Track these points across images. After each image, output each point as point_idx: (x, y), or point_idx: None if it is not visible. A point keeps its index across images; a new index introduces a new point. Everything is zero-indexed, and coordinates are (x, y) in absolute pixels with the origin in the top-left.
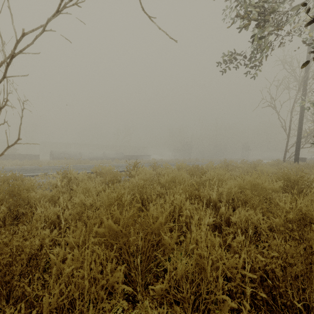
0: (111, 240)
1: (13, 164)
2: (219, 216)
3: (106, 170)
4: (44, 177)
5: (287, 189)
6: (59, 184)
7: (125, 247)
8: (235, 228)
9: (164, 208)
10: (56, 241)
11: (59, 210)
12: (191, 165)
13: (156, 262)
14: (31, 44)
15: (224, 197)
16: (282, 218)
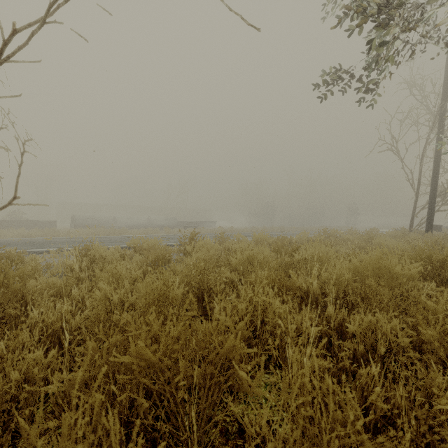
0: (142, 379)
1: (16, 234)
2: (325, 320)
3: (150, 243)
4: (58, 254)
5: (426, 275)
6: (76, 266)
7: (170, 386)
8: (355, 343)
9: (237, 308)
10: (62, 363)
11: (71, 309)
12: (275, 235)
13: (225, 410)
14: (25, 45)
15: (329, 287)
16: (438, 329)
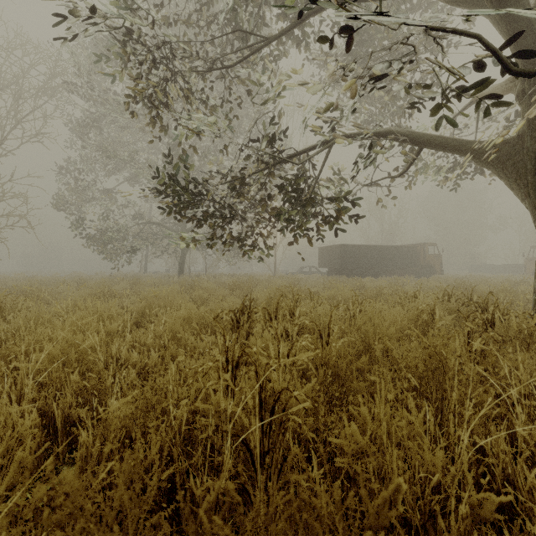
0: None
1: None
2: None
3: None
4: None
5: None
6: None
7: None
8: None
9: None
10: None
11: None
12: None
13: None
14: None
15: None
16: None
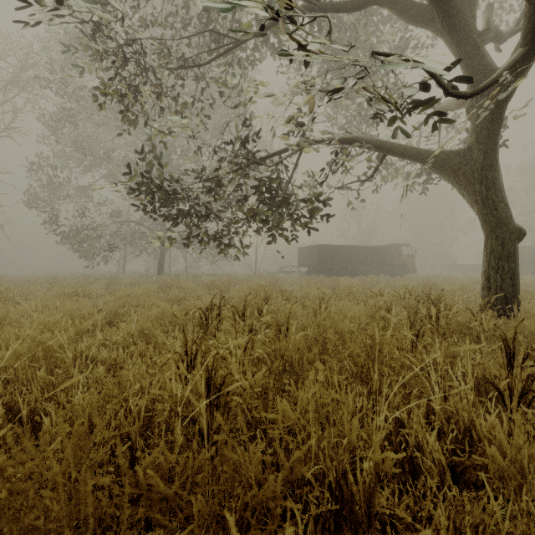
0: None
1: None
2: None
3: None
4: None
5: None
6: None
7: None
8: None
9: None
10: None
11: None
12: None
13: None
14: None
15: None
16: None
